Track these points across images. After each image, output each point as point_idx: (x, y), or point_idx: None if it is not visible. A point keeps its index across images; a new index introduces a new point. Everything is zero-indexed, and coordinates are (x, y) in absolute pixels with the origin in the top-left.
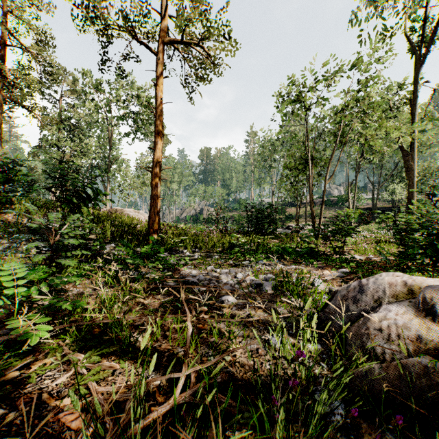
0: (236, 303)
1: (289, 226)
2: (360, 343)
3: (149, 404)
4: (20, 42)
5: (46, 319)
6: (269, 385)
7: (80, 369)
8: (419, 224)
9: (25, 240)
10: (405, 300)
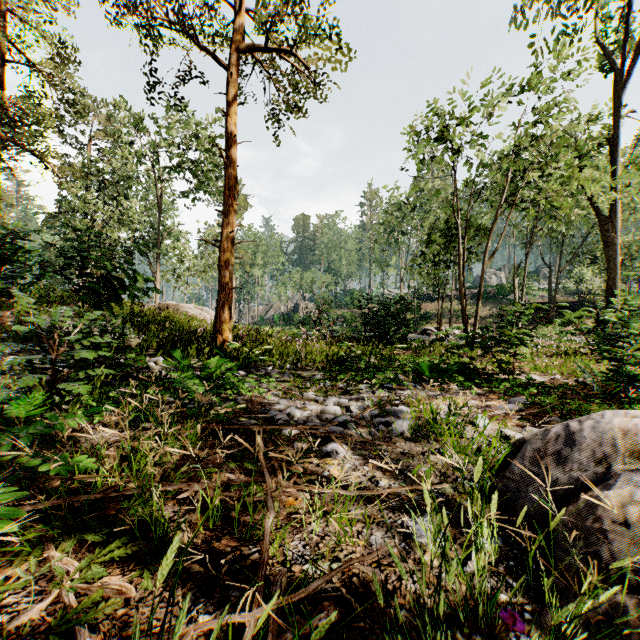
0: (351, 456)
1: (426, 330)
2: (584, 546)
3: None
4: (27, 57)
5: (18, 493)
6: (416, 628)
7: (66, 594)
8: None
9: (26, 351)
10: None
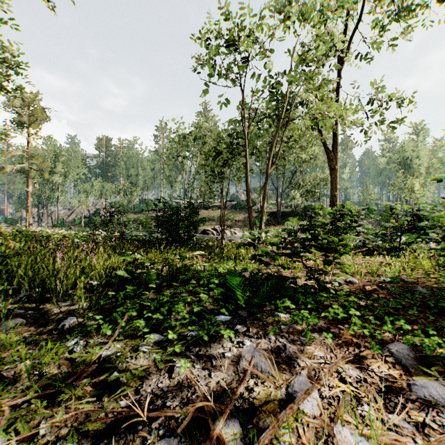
0: None
1: (206, 230)
2: None
3: None
4: None
5: None
6: None
7: None
8: None
9: None
10: None
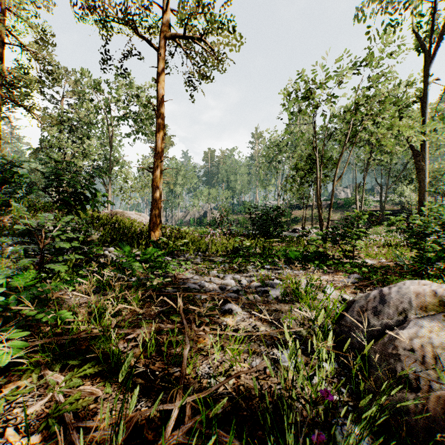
0: (241, 312)
1: (295, 229)
2: (387, 365)
3: (135, 442)
4: (20, 41)
5: (24, 333)
6: (279, 416)
7: (57, 395)
8: (440, 226)
9: (20, 243)
10: (438, 313)
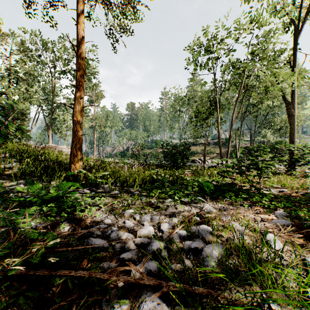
0: None
1: (194, 160)
2: None
3: None
4: None
5: None
6: None
7: None
8: None
9: None
10: None
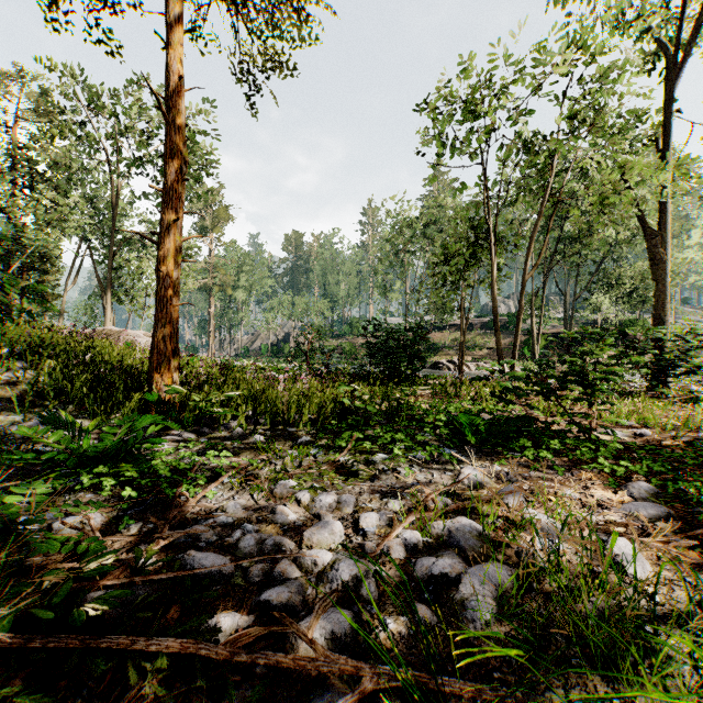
0: None
1: (437, 363)
2: None
3: None
4: None
5: None
6: None
7: None
8: None
9: None
10: None
